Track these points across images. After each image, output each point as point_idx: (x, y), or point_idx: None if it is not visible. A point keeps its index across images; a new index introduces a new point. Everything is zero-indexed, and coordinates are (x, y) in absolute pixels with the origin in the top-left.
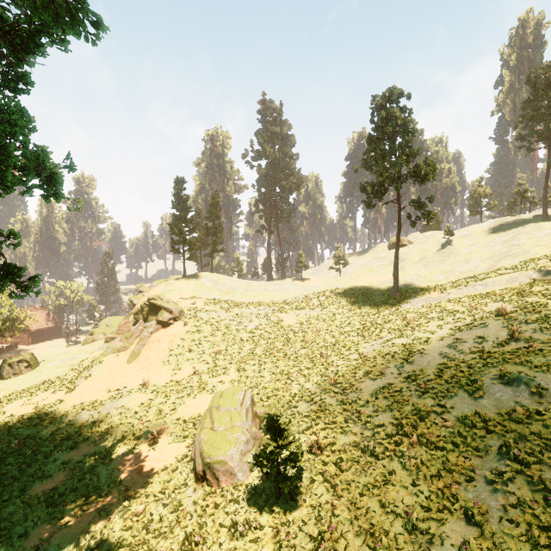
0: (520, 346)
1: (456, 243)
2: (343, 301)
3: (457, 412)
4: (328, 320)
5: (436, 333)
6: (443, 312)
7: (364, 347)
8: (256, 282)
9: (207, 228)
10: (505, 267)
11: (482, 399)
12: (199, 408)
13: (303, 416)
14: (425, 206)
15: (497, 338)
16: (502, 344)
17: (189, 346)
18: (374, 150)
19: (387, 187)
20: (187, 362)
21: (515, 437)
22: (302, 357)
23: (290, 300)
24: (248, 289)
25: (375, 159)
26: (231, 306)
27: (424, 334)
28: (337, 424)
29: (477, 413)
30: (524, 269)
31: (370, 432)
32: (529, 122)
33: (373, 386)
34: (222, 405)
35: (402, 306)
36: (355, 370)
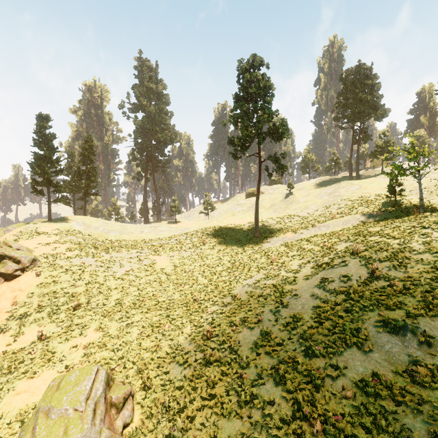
0: (383, 285)
1: (295, 194)
2: (213, 242)
3: (352, 373)
4: (200, 261)
5: (301, 272)
6: (301, 250)
7: (236, 288)
8: (132, 225)
9: (80, 171)
10: (336, 212)
11: (373, 353)
12: (36, 393)
13: (175, 387)
14: (279, 161)
15: (359, 277)
16: (365, 283)
17: (40, 302)
18: (240, 107)
19: (252, 140)
20: (33, 323)
21: (434, 413)
22: (175, 303)
23: (164, 241)
24: (123, 232)
25: (241, 117)
26: (99, 251)
27: (290, 273)
28: (216, 397)
29: (374, 374)
30: (354, 214)
31: (259, 413)
32: (342, 108)
33: (251, 337)
34: (55, 405)
35: (264, 245)
36: (230, 317)
